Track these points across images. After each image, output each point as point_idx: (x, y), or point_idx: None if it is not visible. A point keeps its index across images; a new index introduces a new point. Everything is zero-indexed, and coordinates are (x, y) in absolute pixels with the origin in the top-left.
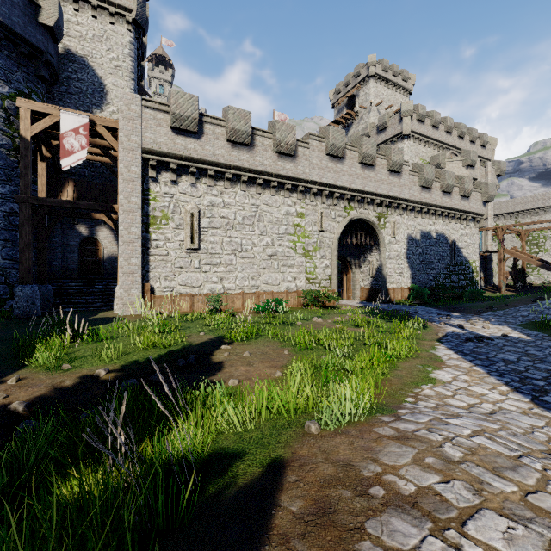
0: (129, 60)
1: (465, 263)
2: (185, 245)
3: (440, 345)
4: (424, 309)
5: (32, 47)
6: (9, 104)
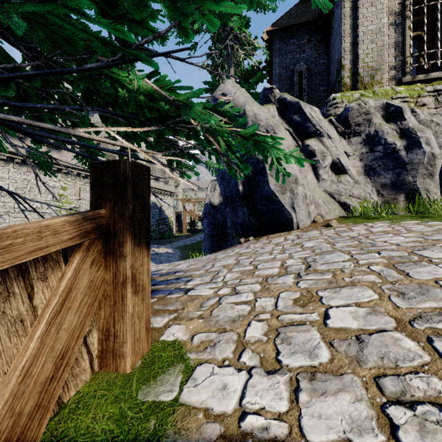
0: None
1: (166, 219)
2: None
3: None
4: None
5: None
6: None
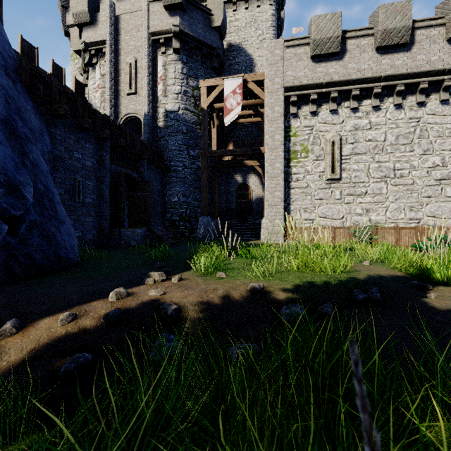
0: (271, 30)
1: None
2: (325, 176)
3: None
4: None
5: (208, 48)
6: (197, 93)
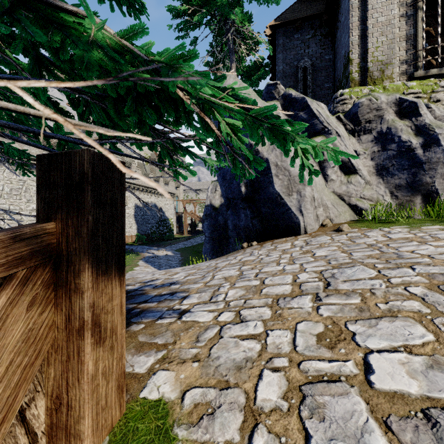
0: None
1: (167, 220)
2: None
3: (141, 261)
4: (142, 247)
5: None
6: None
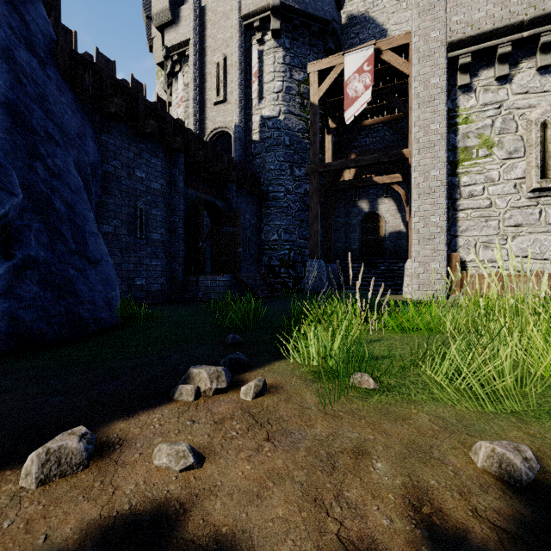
0: None
1: None
2: (526, 185)
3: None
4: None
5: (320, 23)
6: (304, 89)
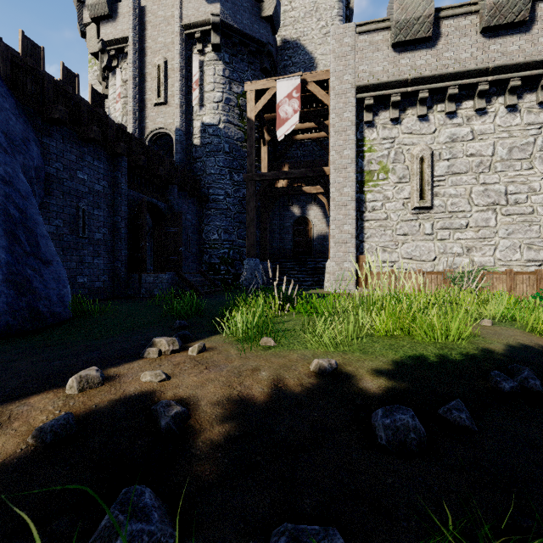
0: (337, 21)
1: None
2: (411, 204)
3: None
4: None
5: (257, 44)
6: (242, 102)
